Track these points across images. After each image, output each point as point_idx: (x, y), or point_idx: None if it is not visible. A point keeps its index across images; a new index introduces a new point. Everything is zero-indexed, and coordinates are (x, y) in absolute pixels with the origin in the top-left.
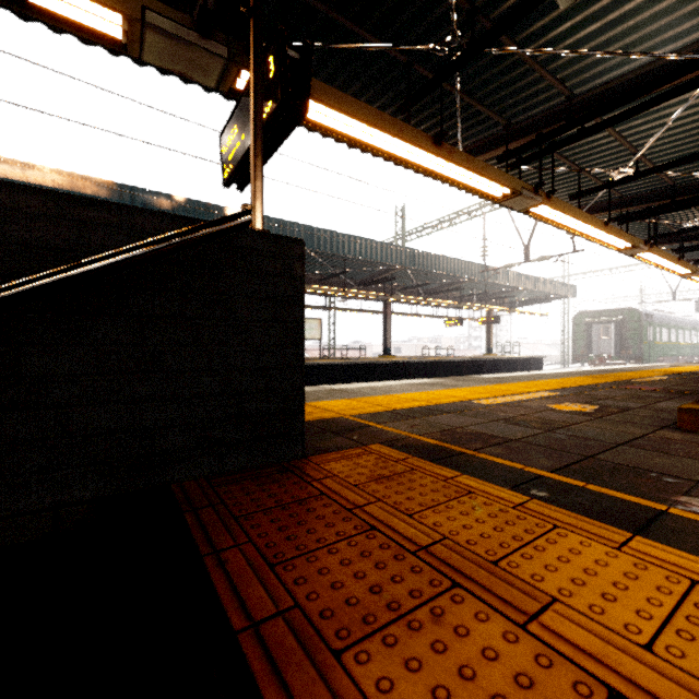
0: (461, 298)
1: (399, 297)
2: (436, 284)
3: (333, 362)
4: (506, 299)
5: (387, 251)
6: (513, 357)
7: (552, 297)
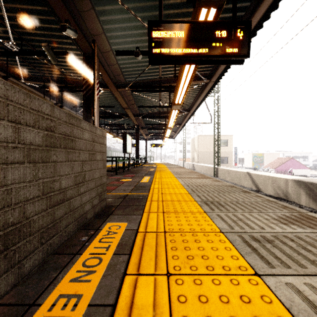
0: None
1: None
2: None
3: None
4: None
5: None
6: None
7: None
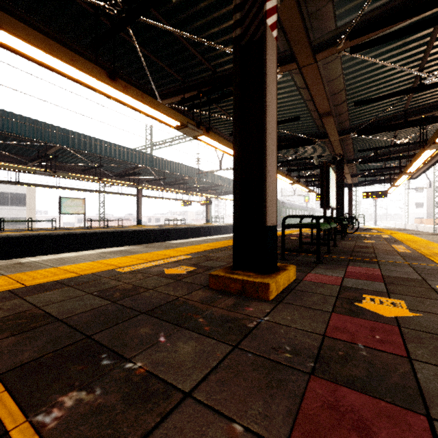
0: (190, 189)
1: (144, 186)
2: (172, 179)
3: (89, 231)
4: (216, 191)
5: (132, 154)
6: (219, 225)
7: None
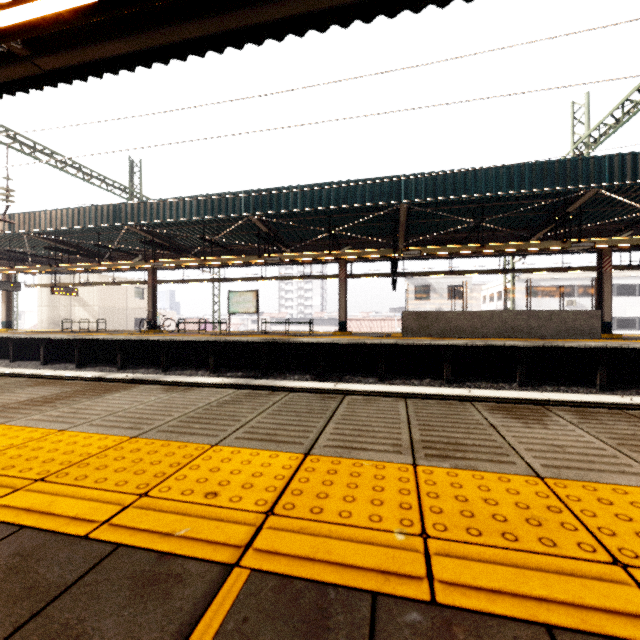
0: None
1: None
2: None
3: None
4: None
5: None
6: None
7: None
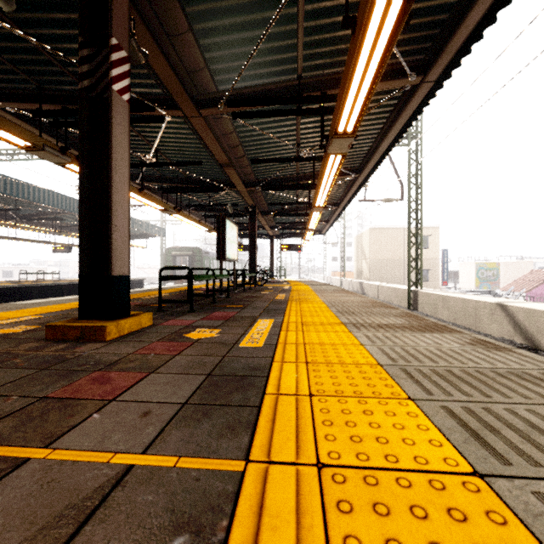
0: (69, 227)
1: None
2: (34, 211)
3: None
4: None
5: None
6: None
7: (150, 235)
